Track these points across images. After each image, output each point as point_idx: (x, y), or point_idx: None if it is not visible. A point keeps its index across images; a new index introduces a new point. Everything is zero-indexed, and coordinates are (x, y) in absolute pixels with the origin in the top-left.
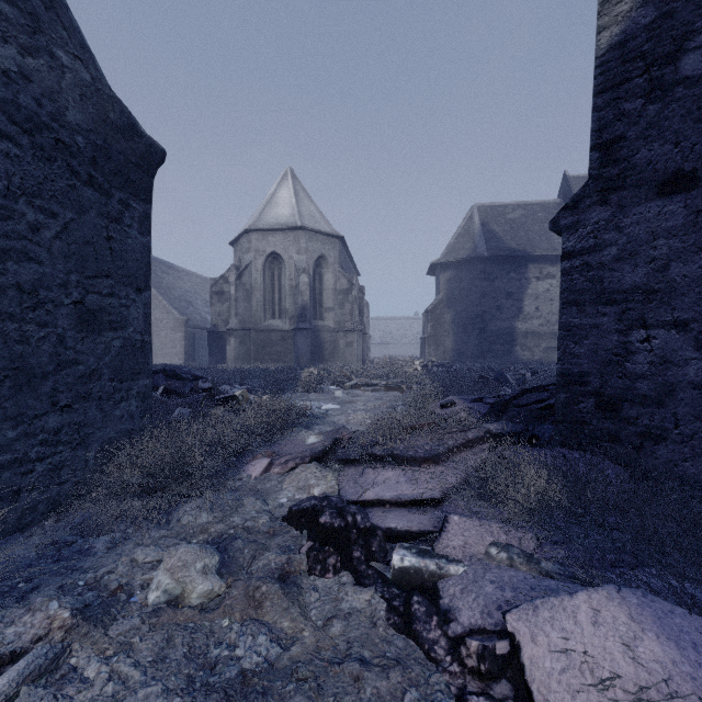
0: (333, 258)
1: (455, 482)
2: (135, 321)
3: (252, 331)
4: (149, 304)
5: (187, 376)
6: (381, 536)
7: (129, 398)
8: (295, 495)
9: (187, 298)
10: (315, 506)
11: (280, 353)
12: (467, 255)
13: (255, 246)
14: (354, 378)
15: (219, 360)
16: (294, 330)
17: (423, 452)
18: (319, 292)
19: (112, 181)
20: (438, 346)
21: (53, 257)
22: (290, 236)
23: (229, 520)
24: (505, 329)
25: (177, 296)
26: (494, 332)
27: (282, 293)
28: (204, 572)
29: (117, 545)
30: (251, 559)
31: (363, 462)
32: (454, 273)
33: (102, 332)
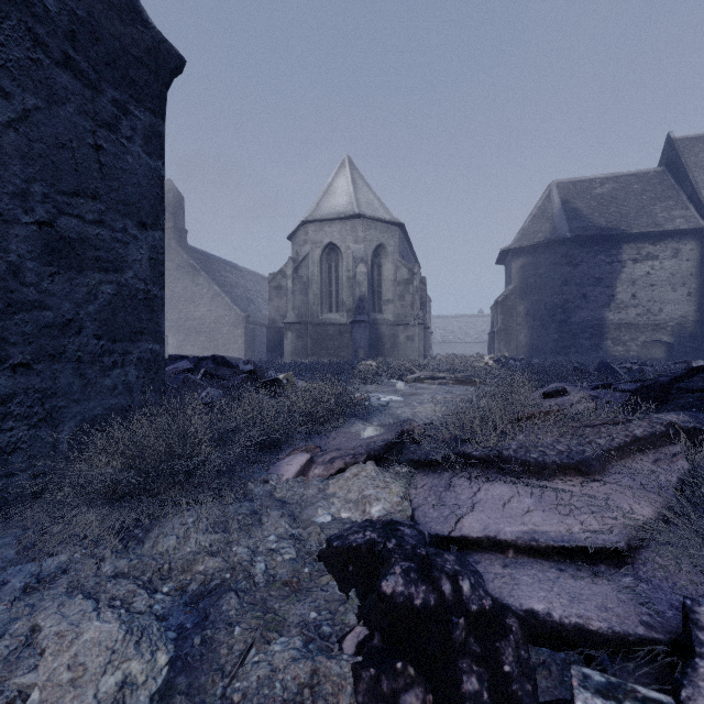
0: (393, 247)
1: (645, 514)
2: (136, 265)
3: (309, 325)
4: (161, 248)
5: (236, 364)
6: (516, 633)
7: (126, 365)
8: (342, 512)
9: (248, 296)
10: (372, 544)
11: (337, 348)
12: (545, 237)
13: (311, 237)
14: (417, 372)
15: (278, 355)
16: (351, 323)
17: (557, 455)
18: (378, 283)
19: (102, 72)
20: (509, 341)
21: (3, 153)
22: (347, 225)
23: (232, 550)
24: (592, 321)
25: (239, 294)
26: (578, 325)
27: (339, 285)
28: (119, 699)
29: (44, 584)
30: (241, 656)
31: (450, 466)
32: (529, 259)
33: (84, 271)
